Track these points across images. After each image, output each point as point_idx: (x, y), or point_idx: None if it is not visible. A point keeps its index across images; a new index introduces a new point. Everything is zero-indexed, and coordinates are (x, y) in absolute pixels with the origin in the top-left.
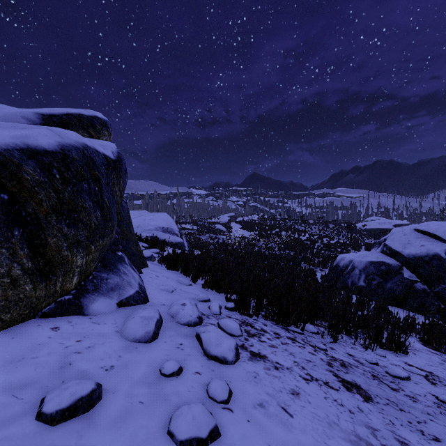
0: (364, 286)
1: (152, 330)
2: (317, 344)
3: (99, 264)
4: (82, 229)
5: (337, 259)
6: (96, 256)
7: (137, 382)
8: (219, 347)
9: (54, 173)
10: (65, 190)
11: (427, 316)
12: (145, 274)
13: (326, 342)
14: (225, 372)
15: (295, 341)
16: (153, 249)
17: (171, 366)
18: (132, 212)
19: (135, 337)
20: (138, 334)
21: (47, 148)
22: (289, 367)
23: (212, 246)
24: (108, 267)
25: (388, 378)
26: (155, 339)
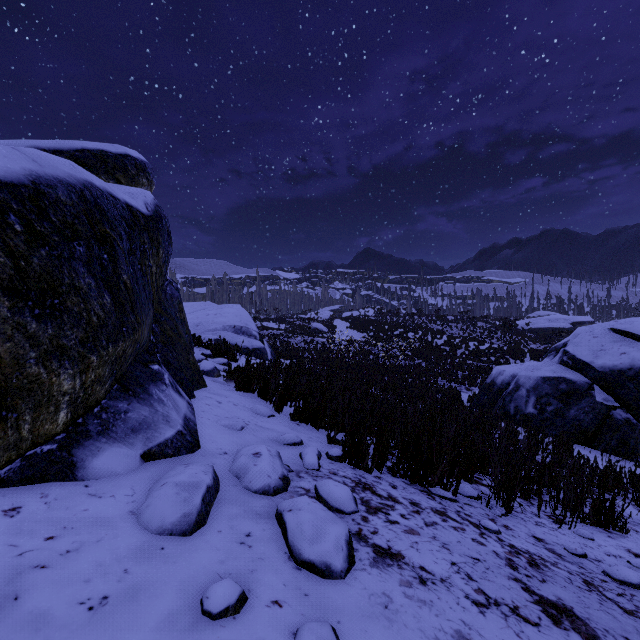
0: (535, 413)
1: (196, 510)
2: (483, 522)
3: (115, 386)
4: (70, 326)
5: (493, 373)
6: (105, 373)
7: (150, 639)
8: (318, 543)
9: (9, 221)
10: (32, 254)
11: (633, 460)
12: (200, 399)
13: (495, 515)
14: (329, 598)
15: (447, 516)
16: (218, 359)
17: (224, 593)
18: (192, 305)
19: (163, 525)
20: (168, 518)
21: (1, 177)
22: (445, 577)
23: (307, 353)
24: (131, 390)
25: (612, 587)
26: (201, 526)
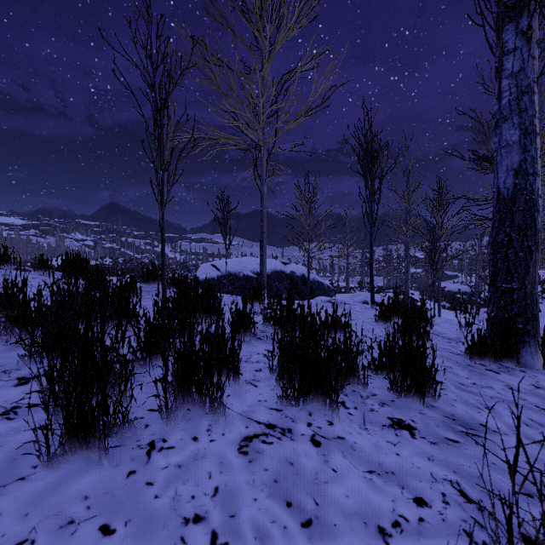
0: None
1: None
2: None
3: None
4: None
5: None
6: None
7: None
8: None
9: None
10: None
11: None
12: None
13: None
14: None
15: None
16: None
17: None
18: None
19: None
20: None
21: None
22: None
23: None
24: None
25: None
26: None
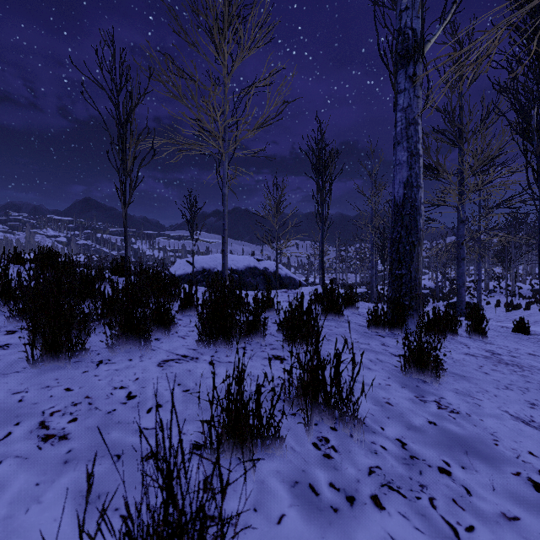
0: None
1: None
2: None
3: None
4: None
5: None
6: None
7: None
8: None
9: None
10: None
11: None
12: None
13: None
14: None
15: None
16: None
17: None
18: None
19: None
20: None
21: None
22: None
23: None
24: None
25: None
26: None
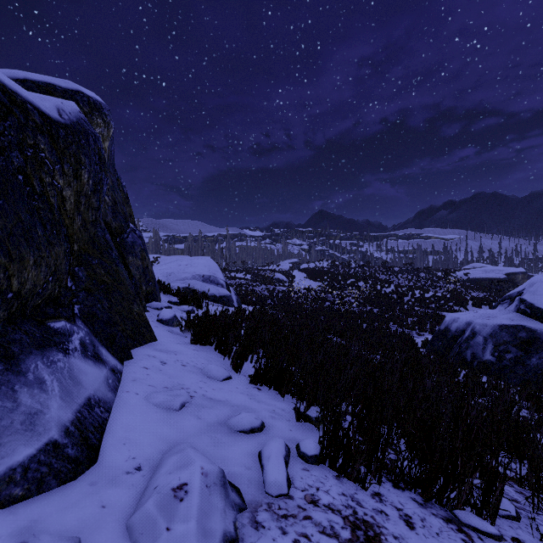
0: (493, 360)
1: None
2: None
3: None
4: None
5: (446, 320)
6: None
7: None
8: None
9: None
10: None
11: None
12: (139, 359)
13: None
14: None
15: None
16: (183, 306)
17: None
18: (171, 258)
19: None
20: None
21: None
22: None
23: (270, 300)
24: None
25: None
26: None
